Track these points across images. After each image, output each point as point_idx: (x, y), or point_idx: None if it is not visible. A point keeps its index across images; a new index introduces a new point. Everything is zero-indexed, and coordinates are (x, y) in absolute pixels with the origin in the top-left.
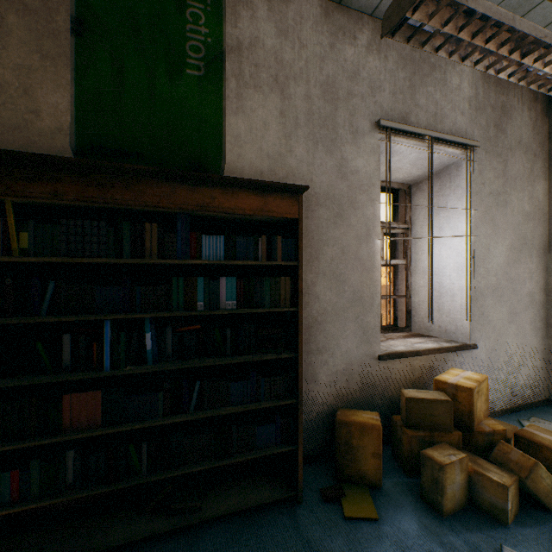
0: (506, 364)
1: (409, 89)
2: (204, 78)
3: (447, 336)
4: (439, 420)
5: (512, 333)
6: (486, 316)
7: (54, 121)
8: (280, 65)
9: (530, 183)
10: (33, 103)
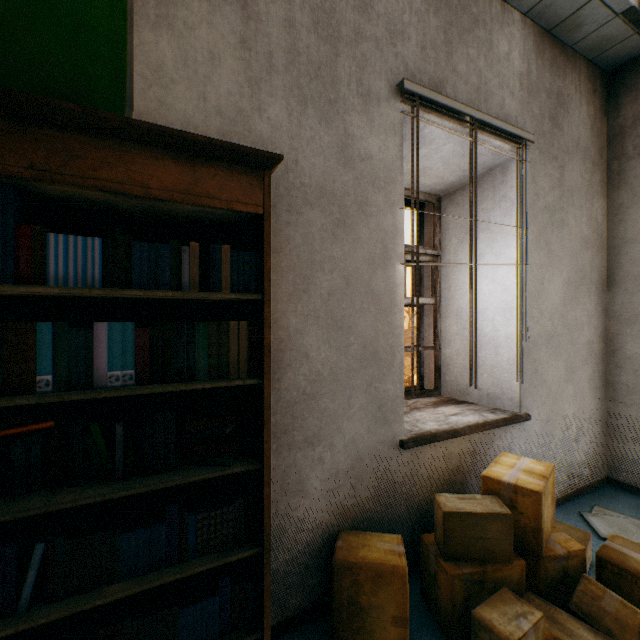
0: (563, 437)
1: (444, 45)
2: None
3: (489, 403)
4: (493, 545)
5: (569, 395)
6: (540, 374)
7: None
8: None
9: (588, 199)
10: None
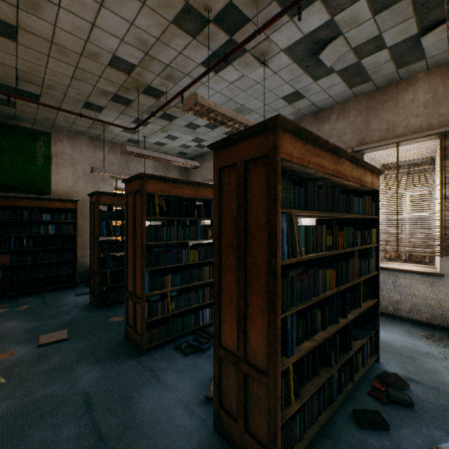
0: None
1: (126, 164)
2: (44, 164)
3: None
4: None
5: None
6: None
7: None
8: (73, 159)
9: None
10: None
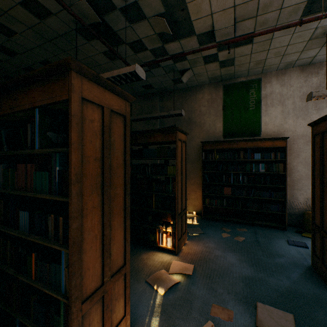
0: None
1: None
2: (254, 109)
3: None
4: None
5: None
6: None
7: (219, 130)
8: (281, 96)
9: None
10: (215, 127)
